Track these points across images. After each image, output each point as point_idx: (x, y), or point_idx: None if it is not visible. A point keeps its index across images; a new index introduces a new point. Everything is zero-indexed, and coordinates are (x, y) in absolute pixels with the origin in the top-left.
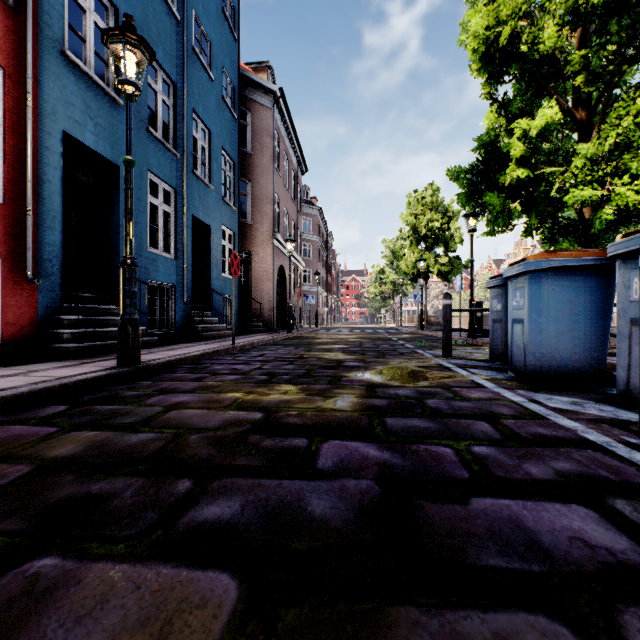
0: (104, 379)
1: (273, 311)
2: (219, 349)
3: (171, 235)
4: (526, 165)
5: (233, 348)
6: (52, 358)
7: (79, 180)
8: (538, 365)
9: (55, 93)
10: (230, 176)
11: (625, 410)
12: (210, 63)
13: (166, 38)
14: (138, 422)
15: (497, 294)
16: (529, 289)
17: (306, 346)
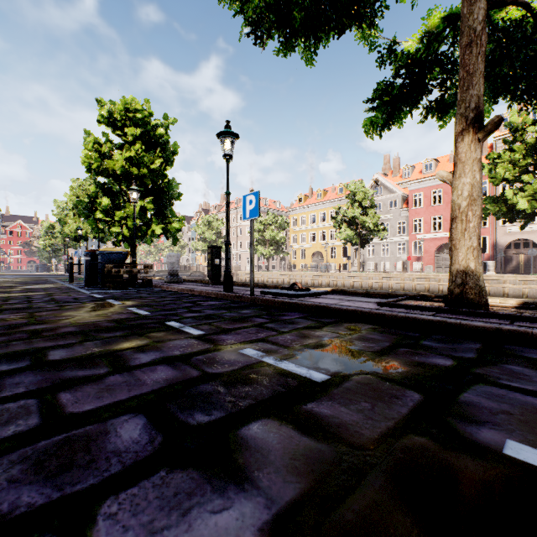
0: None
1: None
2: None
3: None
4: (105, 212)
5: None
6: None
7: None
8: None
9: None
10: None
11: (95, 286)
12: None
13: None
14: None
15: None
16: None
17: None
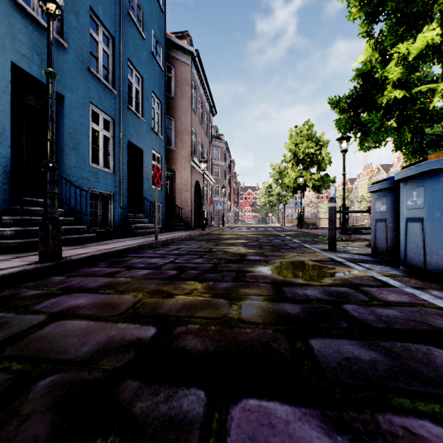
0: (17, 275)
1: (191, 214)
2: (143, 244)
3: (110, 154)
4: (401, 88)
5: (156, 243)
6: None
7: (29, 106)
8: (442, 263)
9: (3, 29)
10: (158, 113)
11: None
12: (142, 26)
13: (105, 0)
14: None
15: (381, 197)
16: (431, 188)
17: (215, 241)
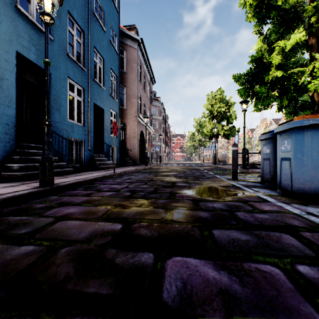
0: (27, 195)
1: (137, 154)
2: (105, 175)
3: (81, 113)
4: (281, 69)
5: (114, 174)
6: (7, 180)
7: (27, 80)
8: (302, 187)
9: (11, 29)
10: (114, 83)
11: None
12: (103, 22)
13: (78, 6)
14: (28, 233)
15: (266, 143)
16: (295, 139)
17: (154, 173)
